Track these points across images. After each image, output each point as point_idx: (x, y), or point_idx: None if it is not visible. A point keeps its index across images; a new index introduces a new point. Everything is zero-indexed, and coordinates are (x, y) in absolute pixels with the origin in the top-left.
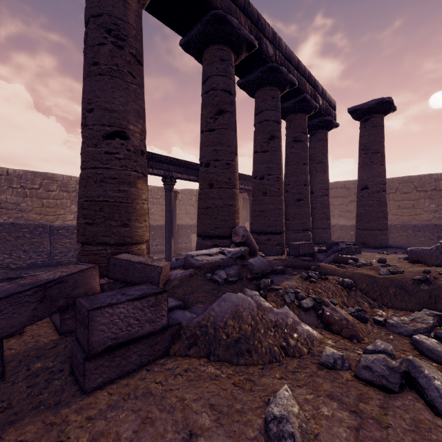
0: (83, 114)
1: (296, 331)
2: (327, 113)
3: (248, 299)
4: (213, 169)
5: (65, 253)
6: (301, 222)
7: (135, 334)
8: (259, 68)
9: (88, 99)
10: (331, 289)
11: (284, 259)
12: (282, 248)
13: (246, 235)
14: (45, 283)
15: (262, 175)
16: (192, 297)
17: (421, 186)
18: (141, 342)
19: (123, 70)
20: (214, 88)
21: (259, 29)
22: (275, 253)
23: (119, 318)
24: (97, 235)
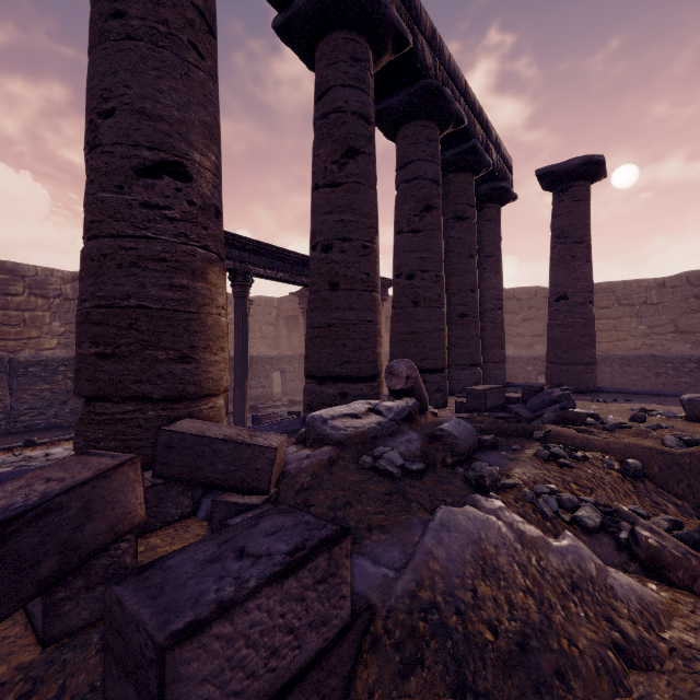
0: (89, 123)
1: (613, 592)
2: (502, 177)
3: (493, 520)
4: (338, 256)
5: (42, 410)
6: (467, 352)
7: (286, 674)
8: (407, 86)
9: (101, 88)
10: (605, 479)
11: (467, 417)
12: (444, 397)
13: (415, 377)
14: (1, 524)
15: (412, 271)
16: (352, 514)
17: (626, 298)
18: (296, 688)
19: (180, 37)
20: (340, 109)
21: (412, 16)
22: (433, 405)
23: (247, 642)
24: (124, 381)
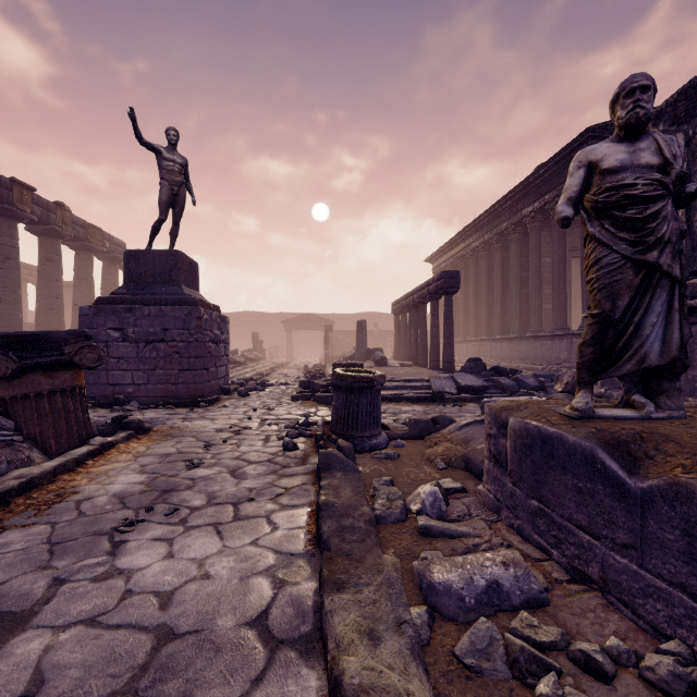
0: None
1: None
2: None
3: None
4: None
5: None
6: None
7: None
8: None
9: None
10: None
11: None
12: None
13: None
14: None
15: None
16: None
17: None
18: None
19: None
20: None
21: None
22: None
23: None
24: None
